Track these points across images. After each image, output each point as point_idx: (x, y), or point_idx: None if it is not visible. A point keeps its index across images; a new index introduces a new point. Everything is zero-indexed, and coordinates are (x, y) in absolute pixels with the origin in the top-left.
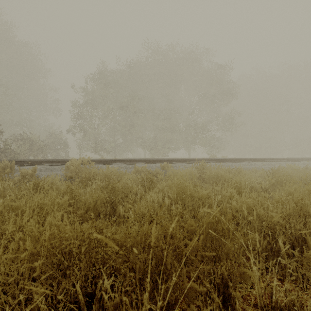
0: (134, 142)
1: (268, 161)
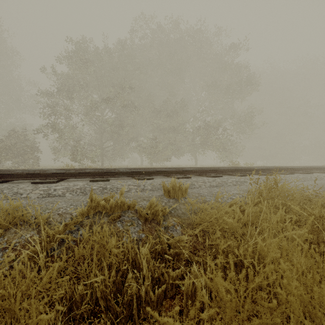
0: (127, 145)
1: None
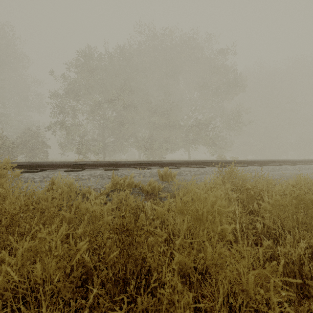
0: (127, 141)
1: (298, 163)
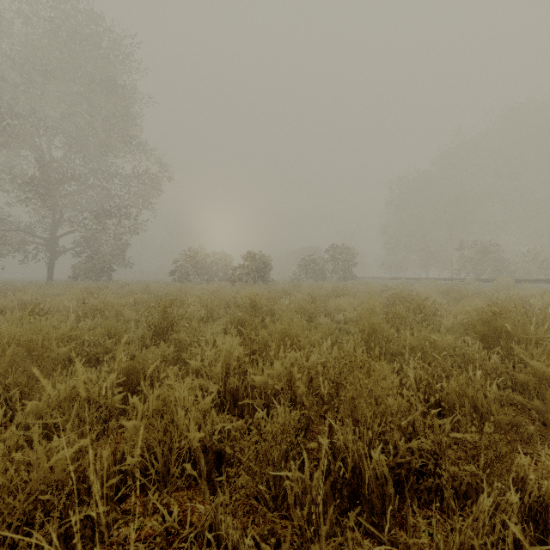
0: None
1: None
